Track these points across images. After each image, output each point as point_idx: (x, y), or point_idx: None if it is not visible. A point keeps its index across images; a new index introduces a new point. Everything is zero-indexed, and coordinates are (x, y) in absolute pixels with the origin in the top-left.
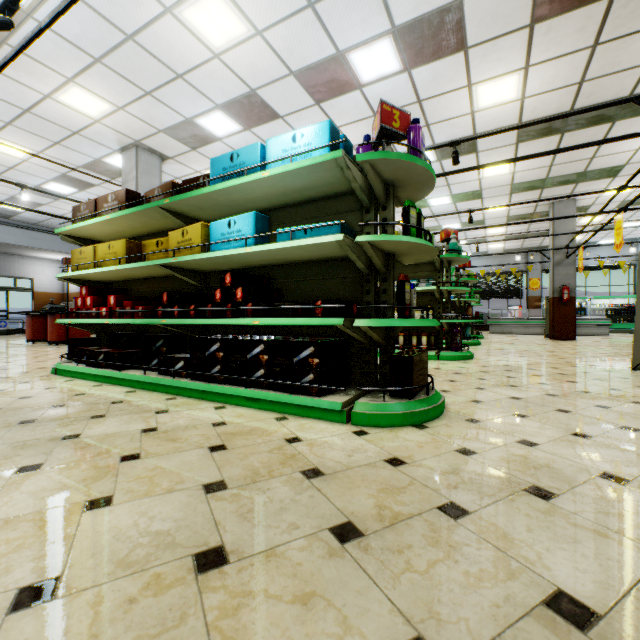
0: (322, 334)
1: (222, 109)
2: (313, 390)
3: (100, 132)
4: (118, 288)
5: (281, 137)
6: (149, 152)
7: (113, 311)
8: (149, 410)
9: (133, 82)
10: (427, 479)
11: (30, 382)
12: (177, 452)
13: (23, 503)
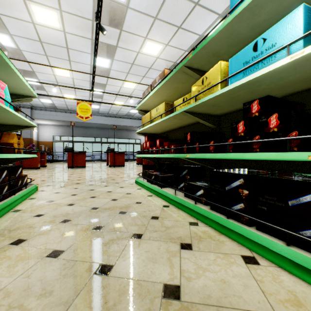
0: None
1: (222, 17)
2: None
3: (159, 64)
4: (162, 136)
5: None
6: None
7: (158, 149)
8: (175, 238)
9: (172, 24)
10: None
11: (123, 187)
12: None
13: None
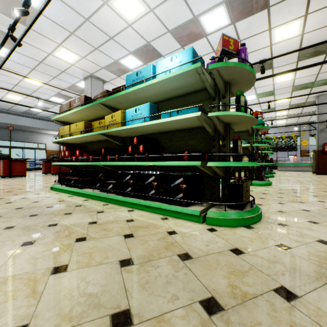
0: (187, 170)
1: (132, 54)
2: (182, 203)
3: (74, 70)
4: (81, 147)
5: (164, 59)
6: (97, 79)
7: (78, 158)
8: (94, 211)
9: (89, 43)
10: (261, 266)
11: (39, 194)
12: (106, 237)
13: (20, 266)
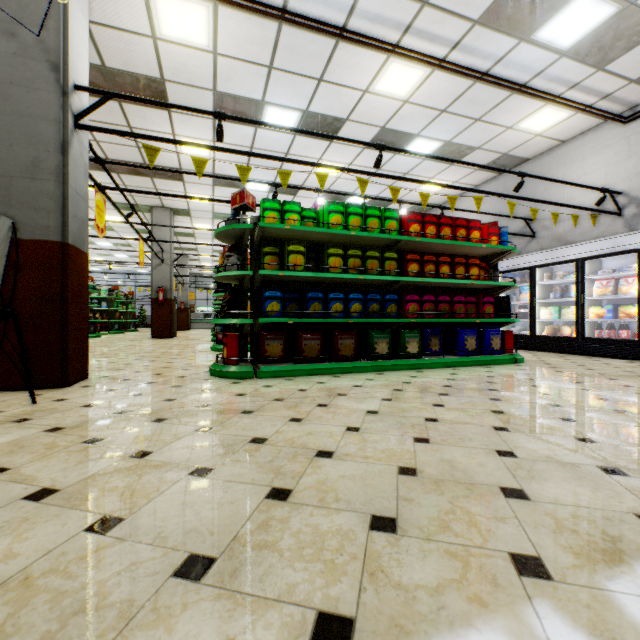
0: None
1: None
2: None
3: None
4: None
5: None
6: None
7: None
8: None
9: None
10: None
11: None
12: None
13: None
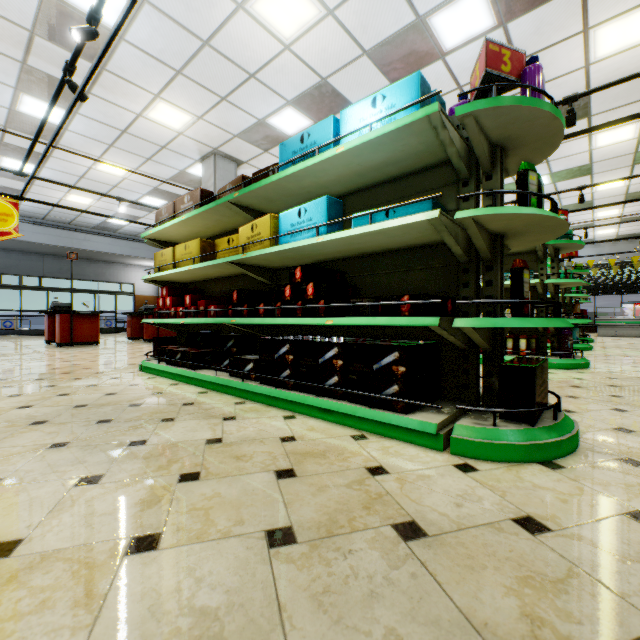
0: (405, 336)
1: (293, 105)
2: (398, 405)
3: (183, 144)
4: (194, 288)
5: (358, 105)
6: (225, 159)
7: (188, 311)
8: (217, 415)
9: (210, 89)
10: (597, 568)
11: (119, 378)
12: (239, 475)
13: (68, 530)
